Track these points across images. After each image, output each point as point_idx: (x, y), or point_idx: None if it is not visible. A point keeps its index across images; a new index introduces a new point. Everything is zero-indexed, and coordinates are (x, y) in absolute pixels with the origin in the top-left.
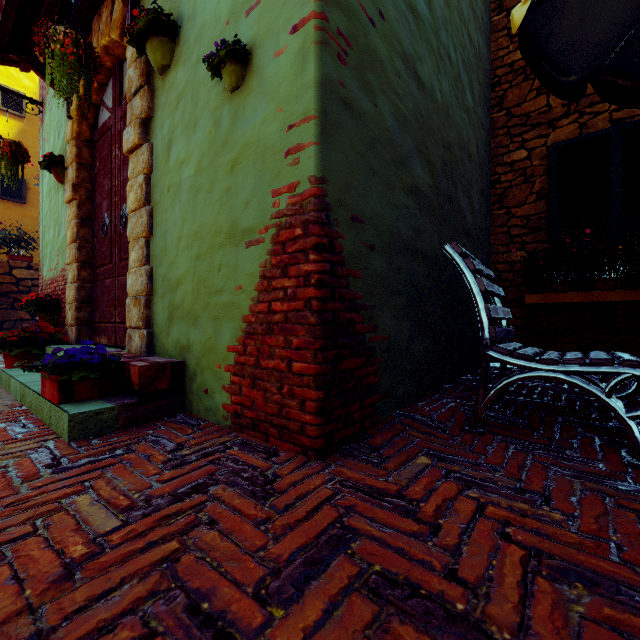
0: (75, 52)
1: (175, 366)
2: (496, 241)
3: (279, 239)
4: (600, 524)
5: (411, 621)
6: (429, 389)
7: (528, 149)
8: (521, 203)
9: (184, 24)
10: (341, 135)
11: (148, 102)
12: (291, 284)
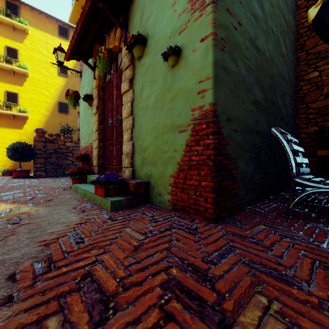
0: (107, 56)
1: (146, 183)
2: (299, 122)
3: (195, 129)
4: None
5: (264, 274)
6: (262, 198)
7: (319, 71)
8: (315, 101)
9: (149, 38)
10: (222, 83)
11: (132, 72)
12: (200, 148)
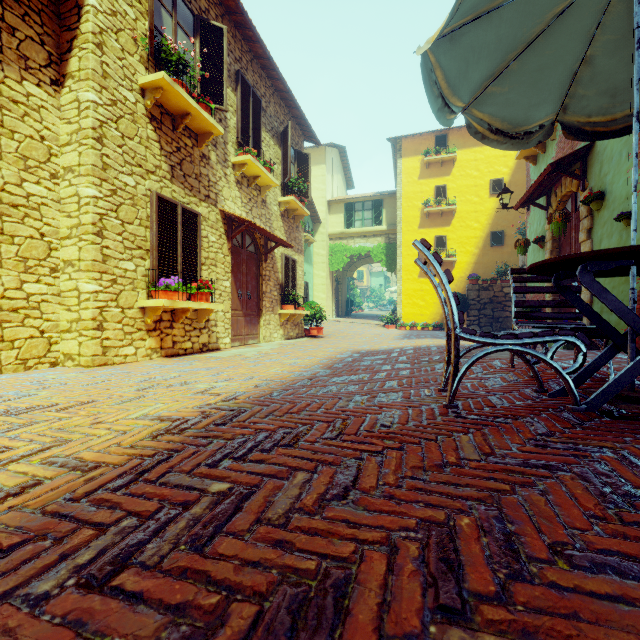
0: (561, 220)
1: None
2: None
3: None
4: None
5: None
6: None
7: None
8: None
9: (607, 194)
10: None
11: (590, 222)
12: None
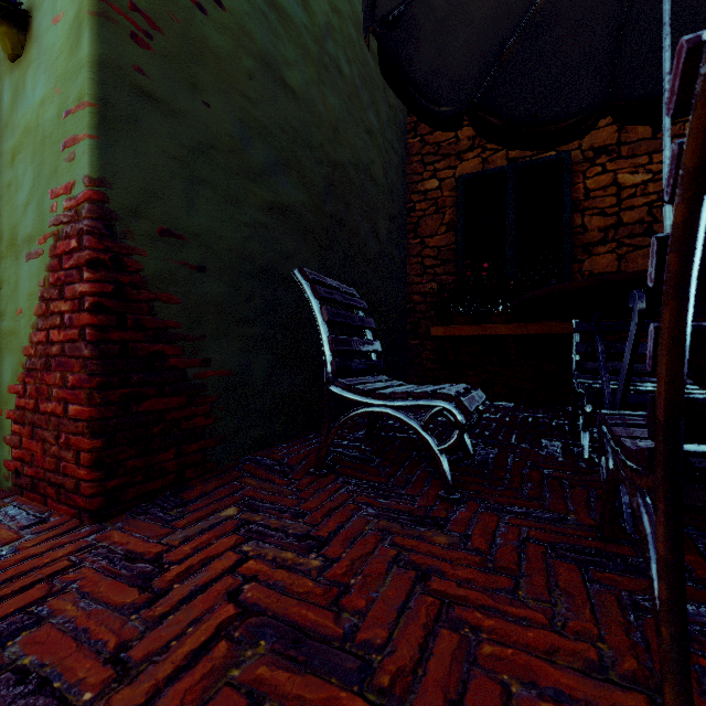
0: None
1: None
2: (411, 271)
3: (57, 252)
4: (352, 567)
5: None
6: (305, 429)
7: (439, 179)
8: (433, 233)
9: None
10: (139, 131)
11: None
12: (67, 308)
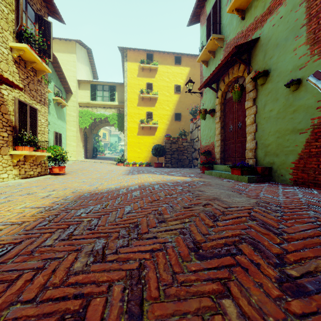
0: (240, 89)
1: (269, 168)
2: None
3: (313, 132)
4: None
5: None
6: None
7: None
8: None
9: (271, 71)
10: None
11: (255, 94)
12: (319, 144)
